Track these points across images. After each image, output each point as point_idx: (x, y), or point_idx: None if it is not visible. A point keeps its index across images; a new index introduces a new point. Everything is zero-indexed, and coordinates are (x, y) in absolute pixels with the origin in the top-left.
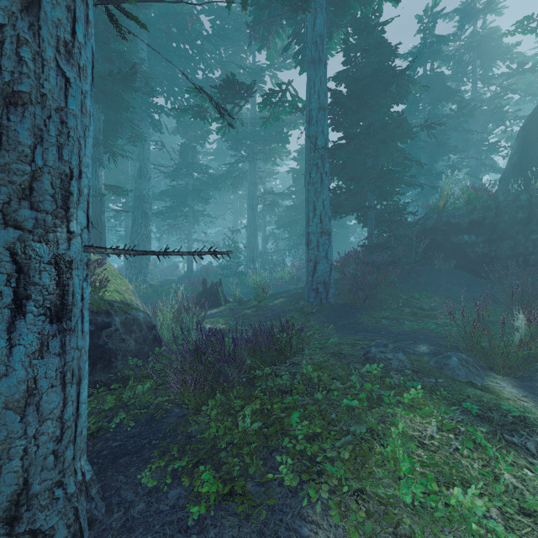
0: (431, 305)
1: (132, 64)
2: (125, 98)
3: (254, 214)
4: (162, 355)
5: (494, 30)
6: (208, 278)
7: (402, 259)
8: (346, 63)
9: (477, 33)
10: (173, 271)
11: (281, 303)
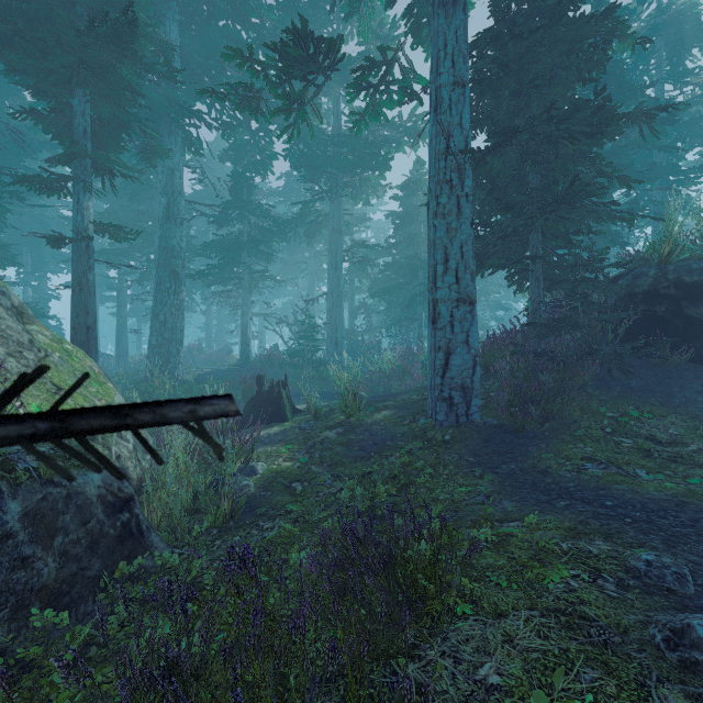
0: (670, 433)
1: (140, 26)
2: (123, 75)
3: (338, 276)
4: (142, 568)
5: (690, 6)
6: (272, 369)
7: (601, 346)
8: (497, 11)
9: (667, 8)
10: (224, 358)
11: (385, 419)
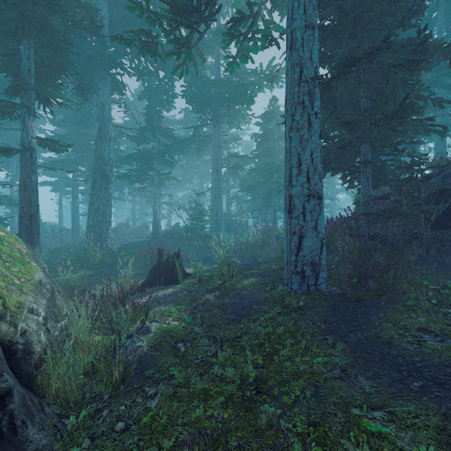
0: None
1: None
2: (54, 26)
3: (218, 177)
4: None
5: None
6: (173, 240)
7: (422, 231)
8: None
9: None
10: (143, 231)
11: (252, 285)
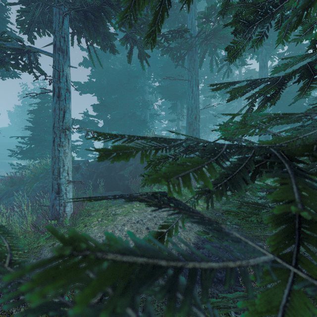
0: None
1: None
2: None
3: None
4: None
5: None
6: None
7: None
8: (280, 61)
9: None
10: None
11: None
